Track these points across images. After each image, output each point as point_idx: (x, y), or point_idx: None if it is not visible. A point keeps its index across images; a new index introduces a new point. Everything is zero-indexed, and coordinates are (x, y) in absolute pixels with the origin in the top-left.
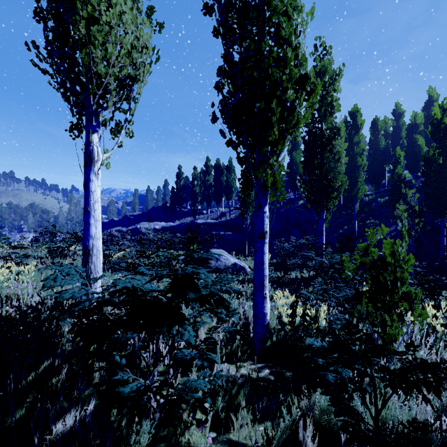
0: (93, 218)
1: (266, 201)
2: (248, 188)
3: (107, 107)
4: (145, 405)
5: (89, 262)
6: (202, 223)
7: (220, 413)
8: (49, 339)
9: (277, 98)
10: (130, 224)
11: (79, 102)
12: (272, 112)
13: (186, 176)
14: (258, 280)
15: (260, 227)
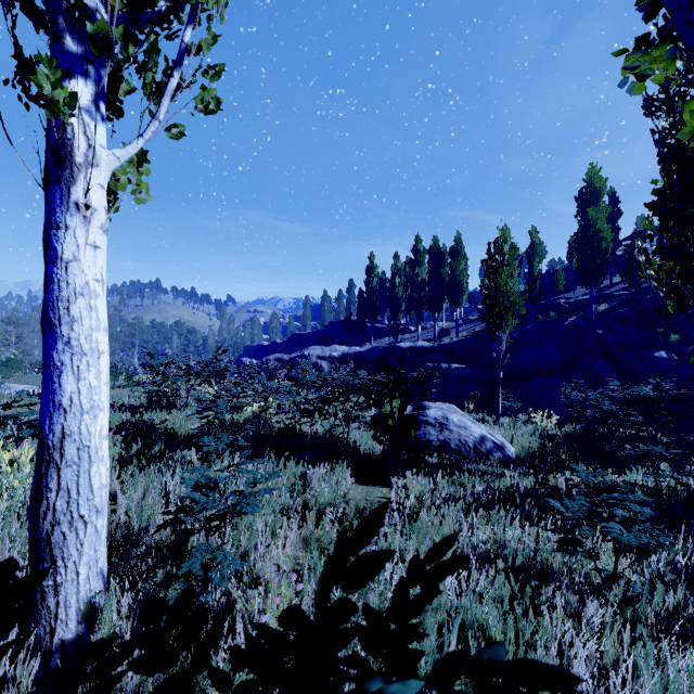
0: (69, 347)
1: None
2: None
3: None
4: None
5: (50, 486)
6: (408, 347)
7: None
8: None
9: None
10: (299, 349)
11: None
12: None
13: (382, 271)
14: None
15: None
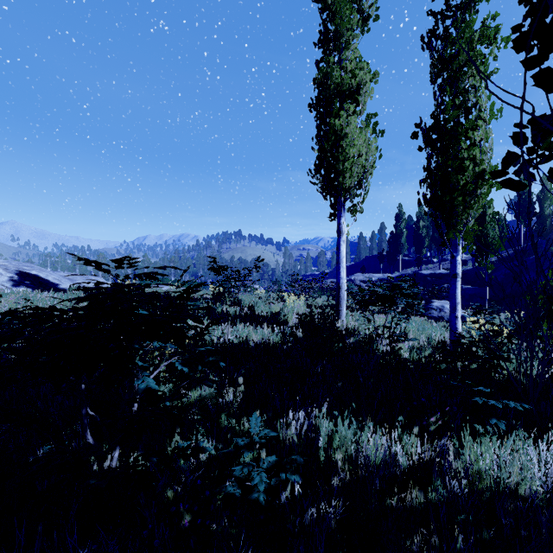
0: (342, 267)
1: (458, 253)
2: (445, 244)
3: (350, 201)
4: (381, 334)
5: (340, 292)
6: (428, 274)
7: (414, 353)
8: (331, 323)
9: (460, 189)
10: None
11: (335, 202)
12: (455, 200)
13: (409, 215)
14: (451, 305)
15: (453, 270)
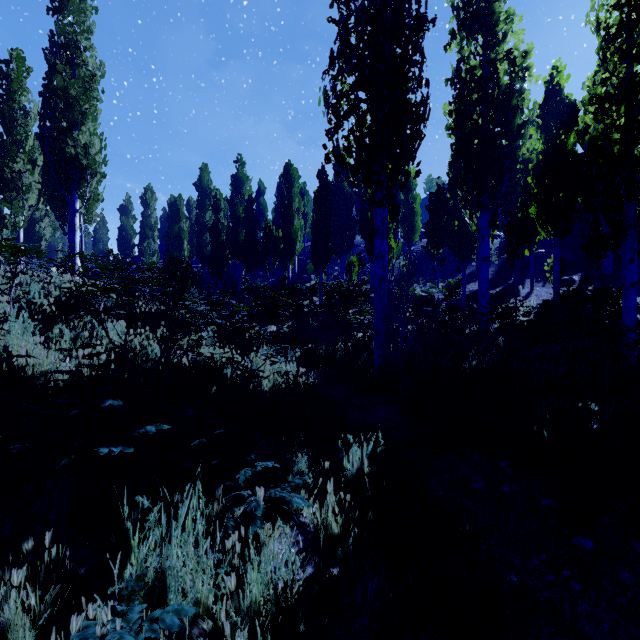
0: None
1: None
2: None
3: None
4: None
5: None
6: None
7: None
8: None
9: None
10: None
11: None
12: None
13: None
14: None
15: None
